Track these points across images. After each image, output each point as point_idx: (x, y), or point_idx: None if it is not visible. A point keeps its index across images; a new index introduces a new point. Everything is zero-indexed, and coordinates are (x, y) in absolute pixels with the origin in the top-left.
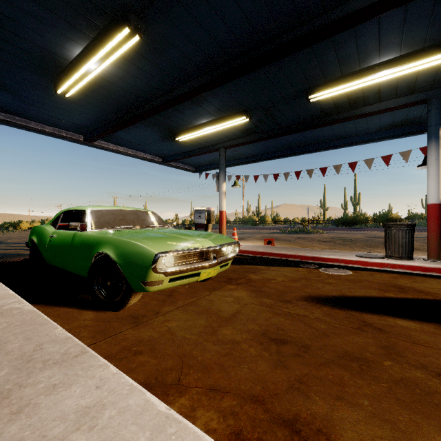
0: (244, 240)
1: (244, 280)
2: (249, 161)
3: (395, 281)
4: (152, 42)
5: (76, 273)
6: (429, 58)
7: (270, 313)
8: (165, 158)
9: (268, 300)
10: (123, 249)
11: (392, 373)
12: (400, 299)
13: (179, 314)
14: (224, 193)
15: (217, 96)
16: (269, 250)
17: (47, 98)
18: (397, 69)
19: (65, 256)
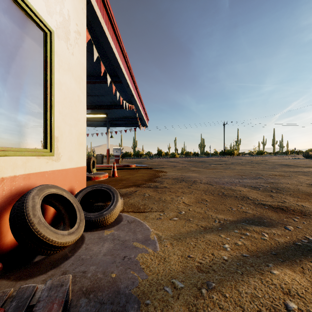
0: None
1: None
2: None
3: None
4: None
5: None
6: (96, 115)
7: None
8: None
9: None
10: None
11: None
12: None
13: None
14: None
15: None
16: None
17: None
18: (90, 115)
19: None
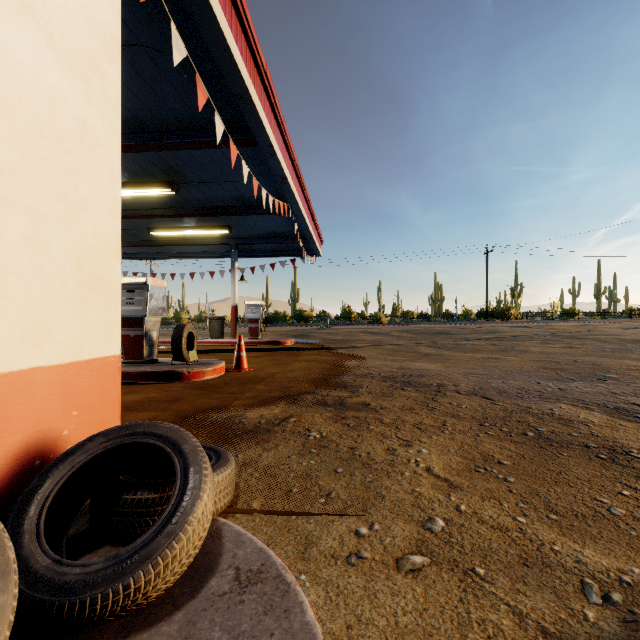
0: None
1: None
2: (128, 258)
3: None
4: None
5: None
6: (206, 231)
7: None
8: None
9: None
10: None
11: None
12: None
13: None
14: None
15: None
16: None
17: None
18: (194, 232)
19: None
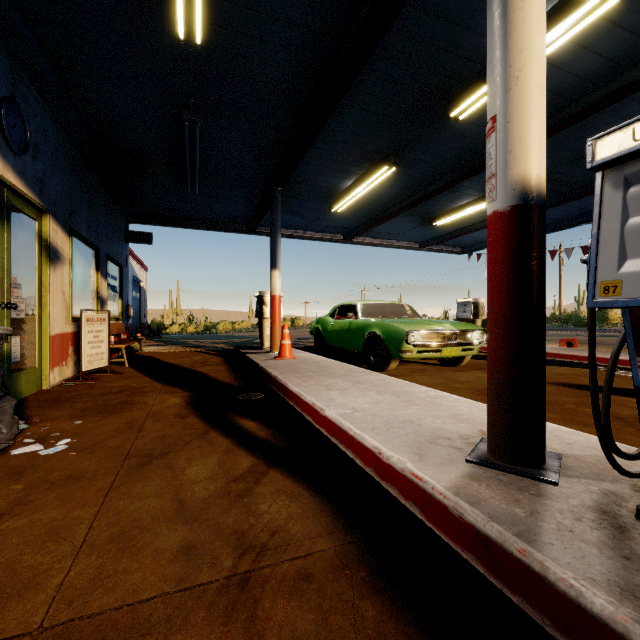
0: None
1: None
2: None
3: None
4: (406, 164)
5: (351, 350)
6: None
7: None
8: (422, 242)
9: None
10: (386, 329)
11: (565, 407)
12: None
13: (424, 377)
14: None
15: (474, 180)
16: (556, 351)
17: (322, 214)
18: None
19: (344, 337)
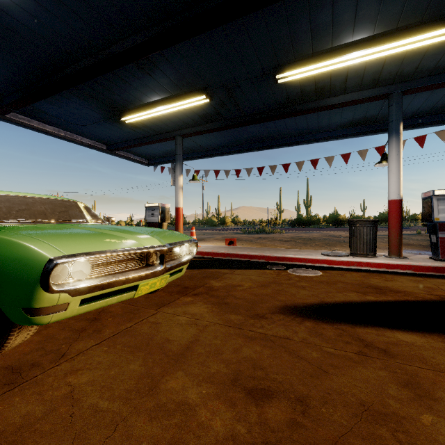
0: (204, 240)
1: (204, 289)
2: (209, 155)
3: (368, 280)
4: None
5: None
6: (401, 41)
7: (240, 337)
8: (110, 145)
9: (235, 316)
10: None
11: (444, 441)
12: (384, 303)
13: (100, 355)
14: (181, 187)
15: (170, 62)
16: (232, 251)
17: None
18: (369, 50)
19: None
